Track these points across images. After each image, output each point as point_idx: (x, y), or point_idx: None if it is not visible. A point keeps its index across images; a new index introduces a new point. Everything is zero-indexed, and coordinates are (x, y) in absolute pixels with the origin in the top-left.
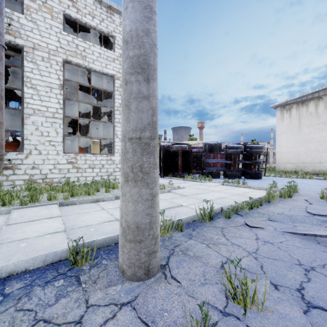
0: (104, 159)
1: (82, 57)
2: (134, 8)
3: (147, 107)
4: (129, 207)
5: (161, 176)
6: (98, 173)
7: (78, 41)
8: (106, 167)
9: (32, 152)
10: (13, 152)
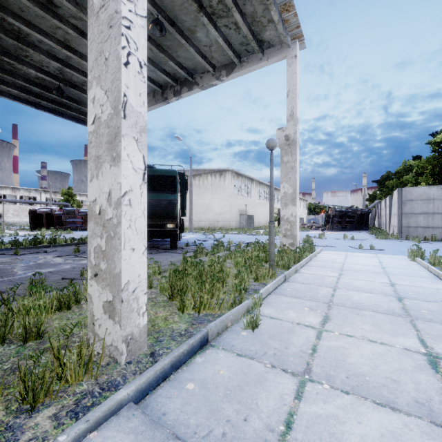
0: None
1: None
2: None
3: None
4: None
5: (31, 230)
6: None
7: None
8: None
9: None
10: None
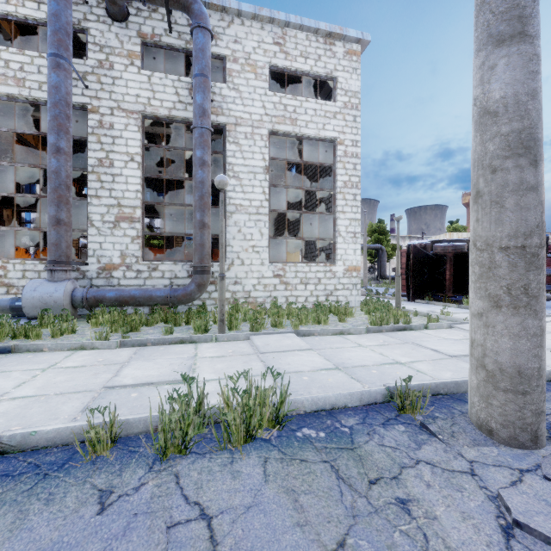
0: (322, 270)
1: (292, 121)
2: (510, 66)
3: (534, 201)
4: (503, 343)
5: (408, 298)
6: (312, 291)
7: (287, 100)
8: (324, 282)
9: (234, 261)
10: (215, 262)
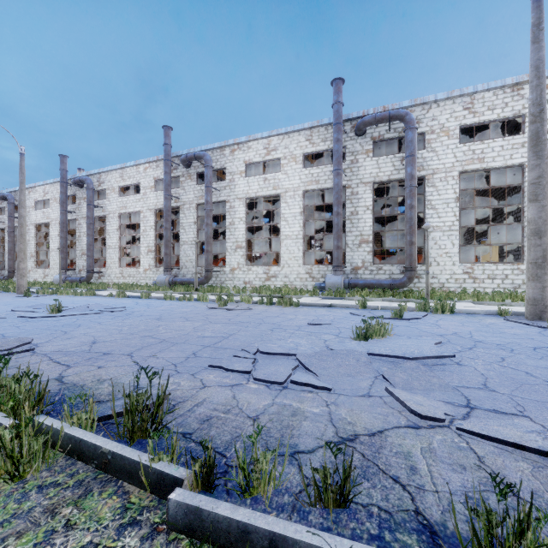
0: (508, 268)
1: (479, 160)
2: (532, 209)
3: (539, 249)
4: (530, 291)
5: None
6: (499, 285)
7: (475, 146)
8: (511, 278)
9: (431, 263)
10: (417, 264)
